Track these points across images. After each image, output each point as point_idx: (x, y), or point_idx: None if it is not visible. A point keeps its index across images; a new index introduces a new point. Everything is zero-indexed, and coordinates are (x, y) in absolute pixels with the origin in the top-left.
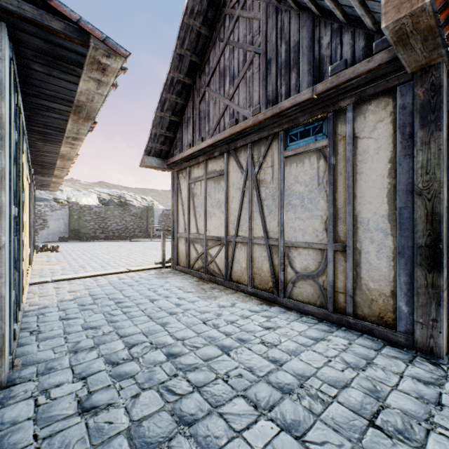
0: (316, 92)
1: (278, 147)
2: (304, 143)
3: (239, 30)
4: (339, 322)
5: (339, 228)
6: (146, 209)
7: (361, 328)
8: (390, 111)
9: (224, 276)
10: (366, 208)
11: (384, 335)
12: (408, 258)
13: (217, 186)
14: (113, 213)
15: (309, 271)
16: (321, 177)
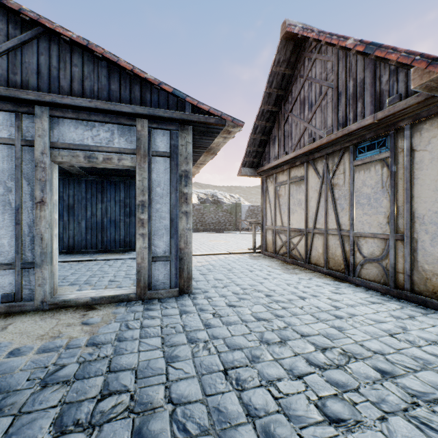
0: (376, 118)
1: (348, 158)
2: (370, 155)
3: (316, 69)
4: (398, 296)
5: (399, 222)
6: (235, 205)
7: (417, 301)
8: None
9: (304, 259)
10: (422, 206)
11: (436, 306)
12: None
13: (298, 188)
14: (209, 210)
15: (374, 255)
16: (384, 181)
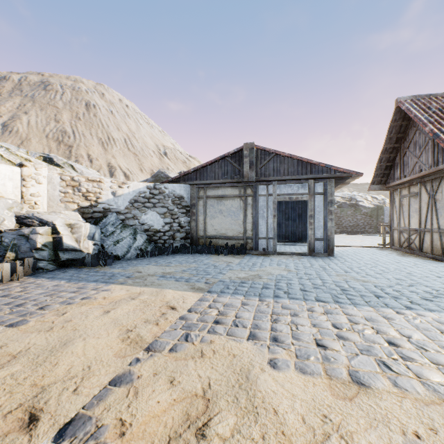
0: None
1: (443, 183)
2: None
3: None
4: None
5: None
6: (376, 208)
7: None
8: None
9: (418, 250)
10: None
11: None
12: None
13: (414, 200)
14: (346, 213)
15: None
16: None
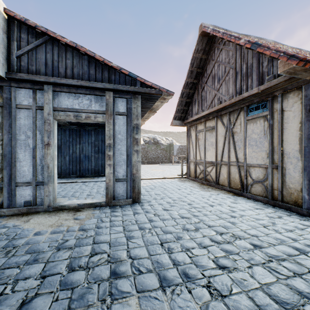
0: (260, 90)
1: (243, 115)
2: (256, 113)
3: (222, 55)
4: (274, 204)
5: (275, 156)
6: (169, 145)
7: (285, 207)
8: (300, 97)
9: (214, 182)
10: (288, 146)
11: (296, 210)
12: (308, 172)
13: (211, 134)
14: (151, 148)
15: (259, 179)
16: (265, 130)
